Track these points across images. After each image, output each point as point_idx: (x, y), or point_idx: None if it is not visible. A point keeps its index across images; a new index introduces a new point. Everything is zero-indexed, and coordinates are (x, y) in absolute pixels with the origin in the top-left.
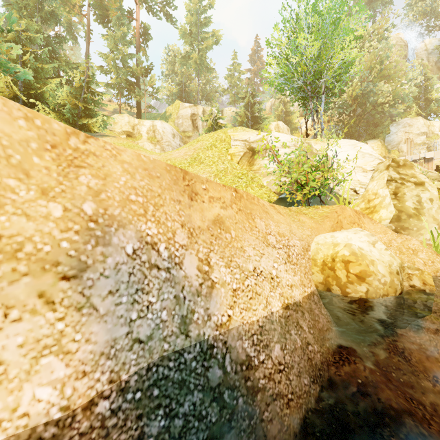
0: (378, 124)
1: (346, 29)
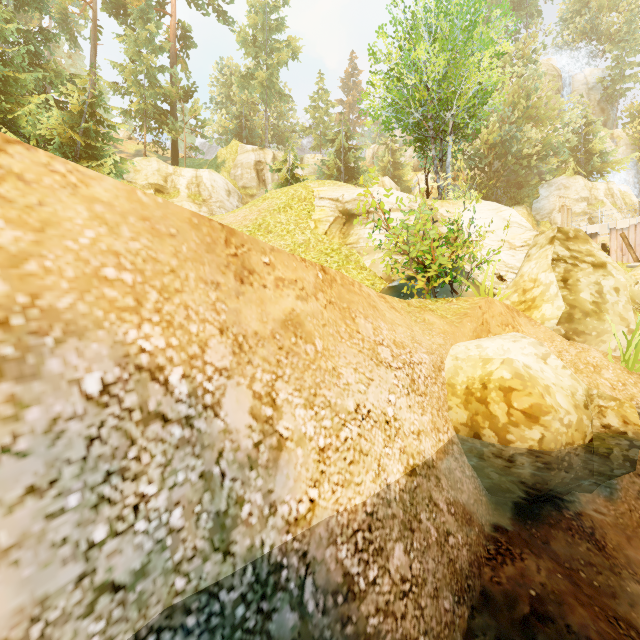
0: (522, 184)
1: (484, 40)
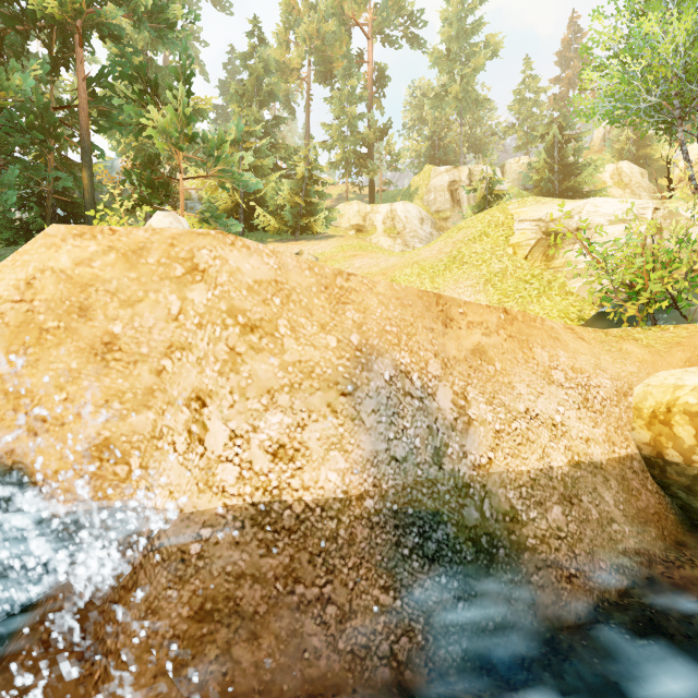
0: None
1: None
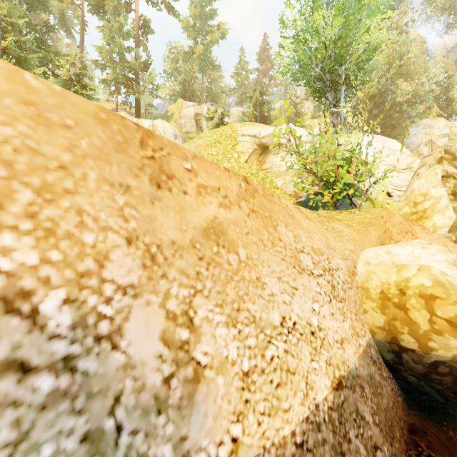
0: (395, 125)
1: (371, 7)
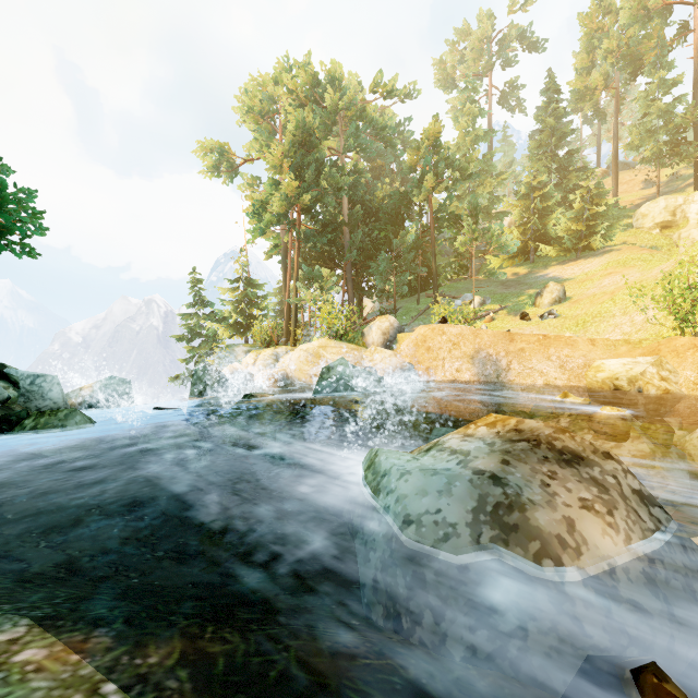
0: None
1: None
